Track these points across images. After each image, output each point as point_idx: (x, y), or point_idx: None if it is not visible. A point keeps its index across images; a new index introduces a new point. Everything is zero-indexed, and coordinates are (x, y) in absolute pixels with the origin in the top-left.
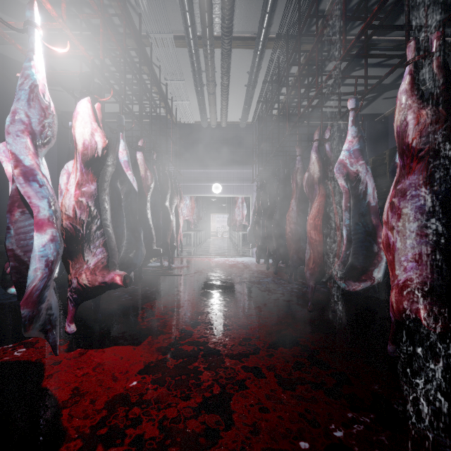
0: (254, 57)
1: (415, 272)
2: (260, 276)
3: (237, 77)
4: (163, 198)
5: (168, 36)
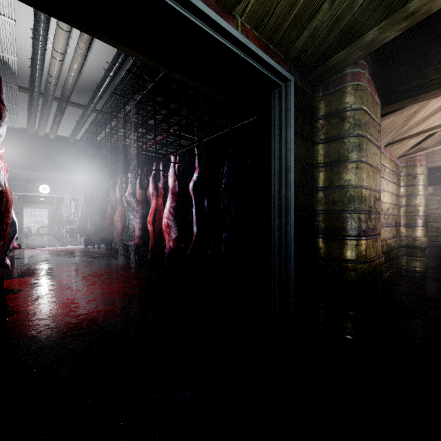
0: (84, 114)
1: (138, 233)
2: (88, 253)
3: (70, 115)
4: None
5: (13, 86)
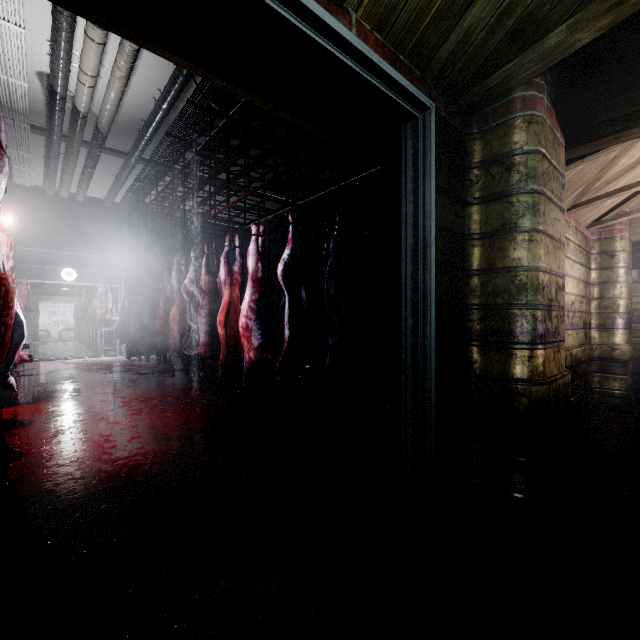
0: (126, 166)
1: (204, 338)
2: (132, 367)
3: (105, 168)
4: None
5: (23, 124)
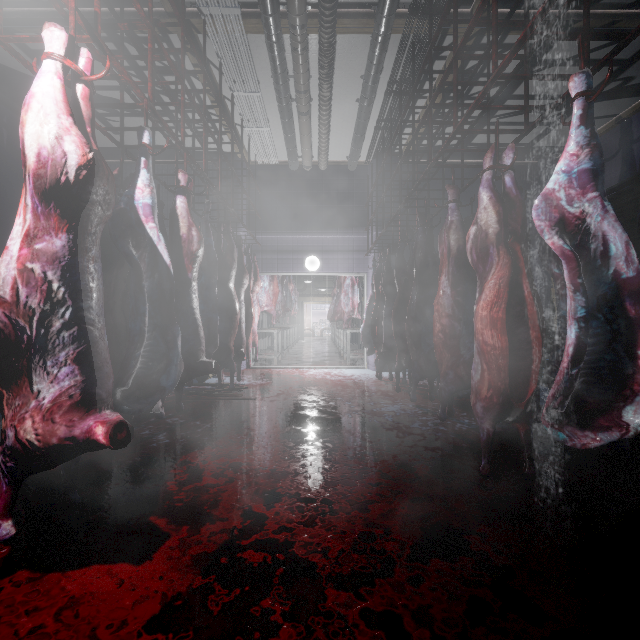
0: (373, 48)
1: None
2: (381, 401)
3: (345, 85)
4: (227, 276)
5: (232, 11)
